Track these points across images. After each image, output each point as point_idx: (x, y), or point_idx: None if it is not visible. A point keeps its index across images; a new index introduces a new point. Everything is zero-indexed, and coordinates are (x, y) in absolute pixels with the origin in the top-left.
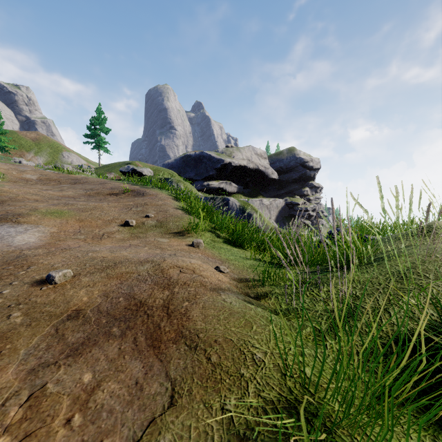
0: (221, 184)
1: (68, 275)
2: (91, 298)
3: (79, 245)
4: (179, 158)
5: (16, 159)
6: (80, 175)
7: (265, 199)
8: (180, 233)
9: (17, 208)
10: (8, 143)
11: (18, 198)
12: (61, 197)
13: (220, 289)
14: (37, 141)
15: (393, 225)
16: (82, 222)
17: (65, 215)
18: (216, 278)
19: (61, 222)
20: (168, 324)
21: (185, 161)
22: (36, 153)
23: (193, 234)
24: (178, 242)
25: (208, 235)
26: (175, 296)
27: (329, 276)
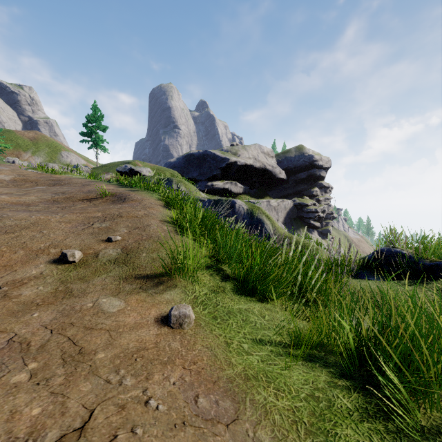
0: (226, 184)
1: None
2: None
3: None
4: (181, 157)
5: (10, 159)
6: (67, 175)
7: (272, 200)
8: (155, 277)
9: None
10: (5, 143)
11: None
12: (10, 205)
13: None
14: (35, 140)
15: None
16: None
17: None
18: None
19: None
20: None
21: (188, 161)
22: (33, 153)
23: (179, 279)
24: (142, 308)
25: (205, 278)
26: None
27: None
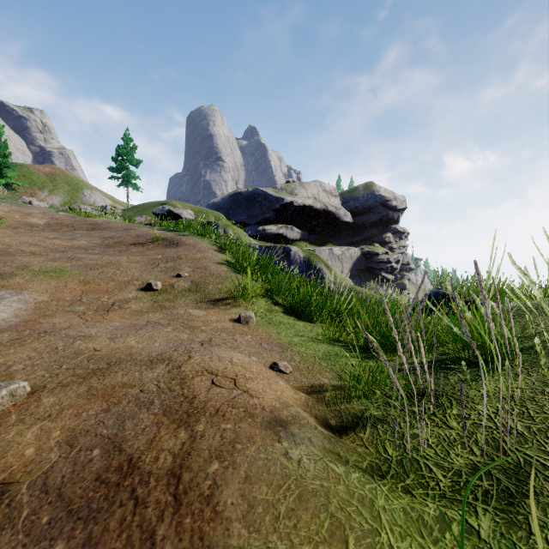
0: (280, 228)
1: (19, 392)
2: (42, 448)
3: (69, 324)
4: (227, 196)
5: (26, 199)
6: (101, 218)
7: (336, 247)
8: (223, 300)
9: (0, 265)
10: (17, 180)
11: (9, 250)
12: (69, 249)
13: (279, 420)
14: (52, 176)
15: (520, 287)
16: (87, 285)
17: (66, 274)
18: (272, 395)
19: (57, 286)
20: (173, 530)
21: (235, 201)
22: (50, 191)
23: (241, 302)
24: (219, 315)
25: (262, 303)
26: (196, 445)
27: (453, 381)
